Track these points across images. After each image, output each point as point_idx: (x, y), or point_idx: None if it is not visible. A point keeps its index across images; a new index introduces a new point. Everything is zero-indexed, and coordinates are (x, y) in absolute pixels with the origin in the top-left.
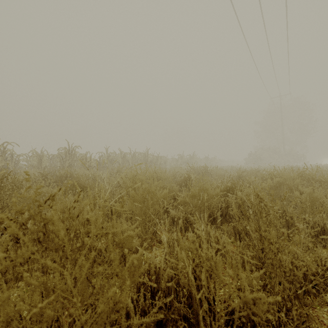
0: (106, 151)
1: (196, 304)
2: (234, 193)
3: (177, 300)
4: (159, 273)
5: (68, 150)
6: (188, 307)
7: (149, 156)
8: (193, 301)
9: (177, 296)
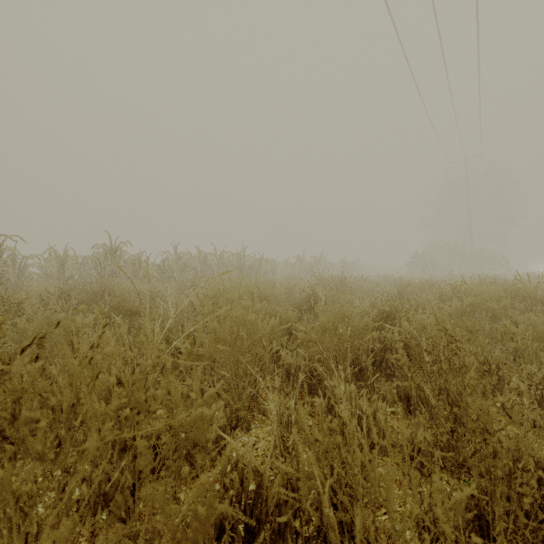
0: (175, 251)
1: None
2: (395, 324)
3: (297, 543)
4: (262, 485)
5: (110, 249)
6: None
7: (247, 259)
8: None
9: (296, 534)
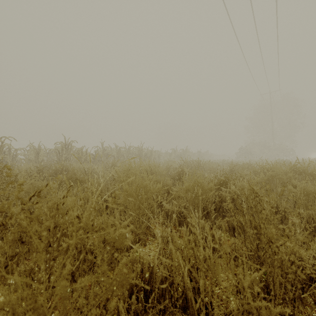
0: (102, 146)
1: (192, 309)
2: (227, 187)
3: (171, 301)
4: (153, 272)
5: (65, 145)
6: (183, 309)
7: (143, 150)
8: (189, 305)
9: (171, 296)
